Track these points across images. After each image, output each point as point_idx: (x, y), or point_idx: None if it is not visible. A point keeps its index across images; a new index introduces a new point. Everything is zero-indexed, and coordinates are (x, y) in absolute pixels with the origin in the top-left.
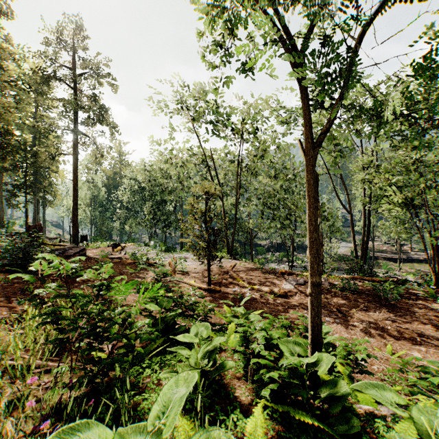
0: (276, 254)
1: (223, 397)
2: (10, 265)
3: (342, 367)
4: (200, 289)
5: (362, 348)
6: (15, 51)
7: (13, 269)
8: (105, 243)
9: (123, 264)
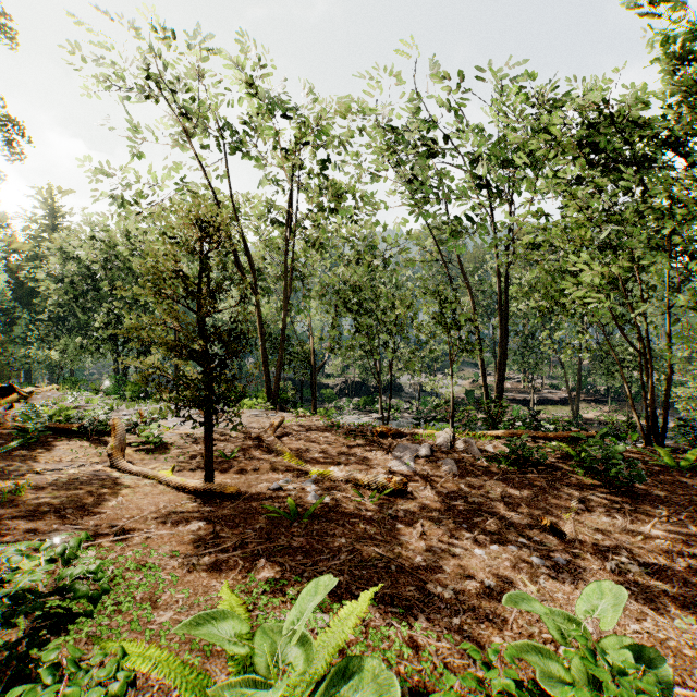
0: (353, 400)
1: None
2: None
3: None
4: (184, 490)
5: None
6: None
7: None
8: None
9: None
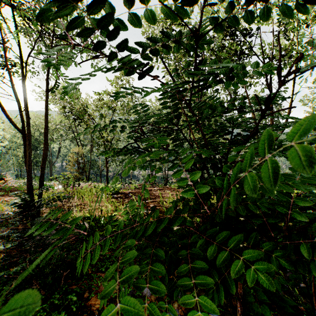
0: None
1: None
2: None
3: None
4: None
5: None
6: None
7: None
8: None
9: None
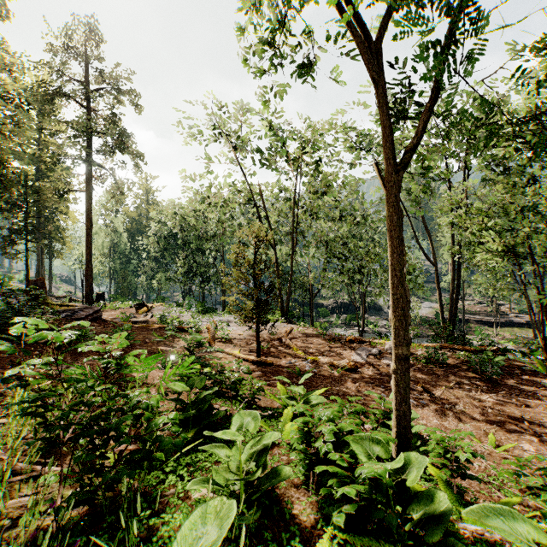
0: (342, 316)
1: (275, 516)
2: (1, 331)
3: (436, 468)
4: (247, 361)
5: (465, 444)
6: (13, 61)
7: (4, 337)
8: (127, 302)
9: (148, 329)
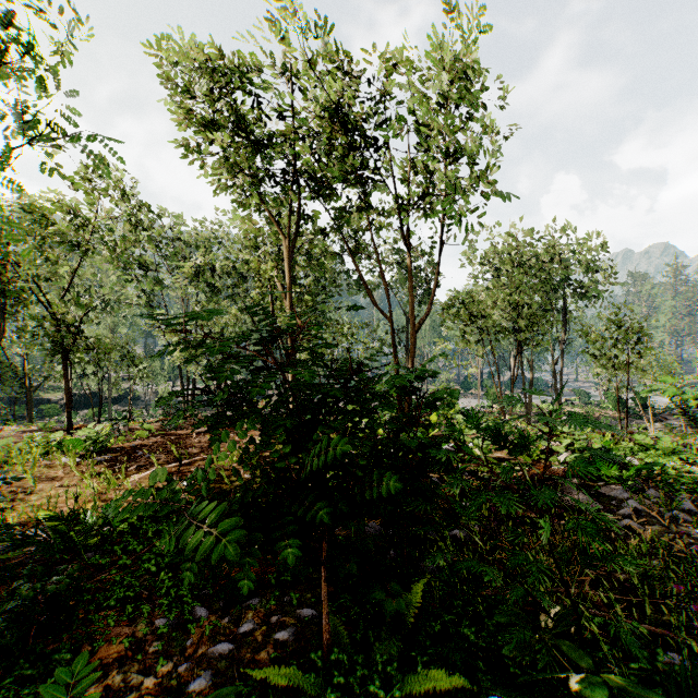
0: (82, 412)
1: None
2: None
3: None
4: None
5: None
6: None
7: None
8: None
9: None
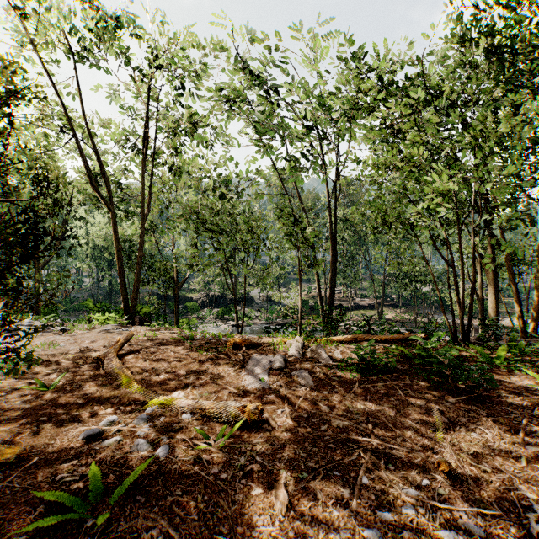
0: (213, 310)
1: None
2: None
3: None
4: None
5: None
6: None
7: None
8: None
9: None
